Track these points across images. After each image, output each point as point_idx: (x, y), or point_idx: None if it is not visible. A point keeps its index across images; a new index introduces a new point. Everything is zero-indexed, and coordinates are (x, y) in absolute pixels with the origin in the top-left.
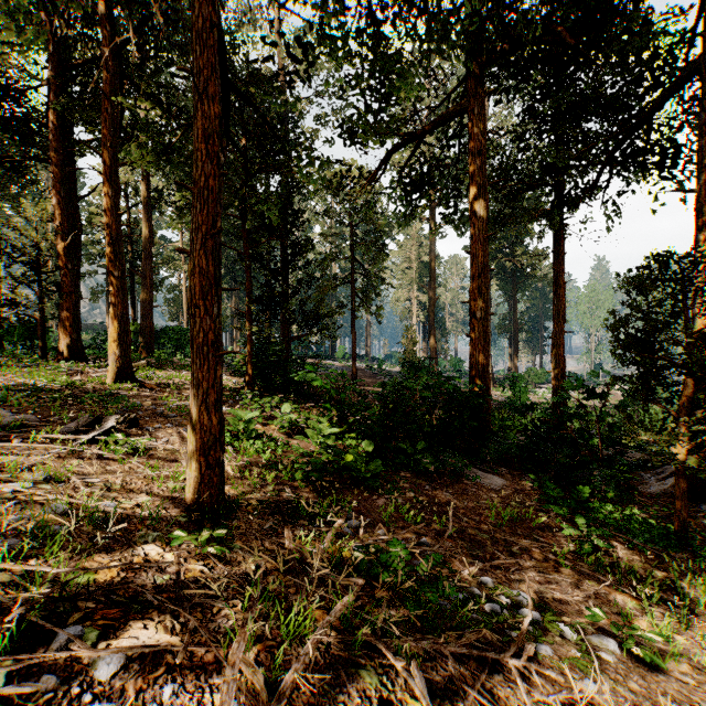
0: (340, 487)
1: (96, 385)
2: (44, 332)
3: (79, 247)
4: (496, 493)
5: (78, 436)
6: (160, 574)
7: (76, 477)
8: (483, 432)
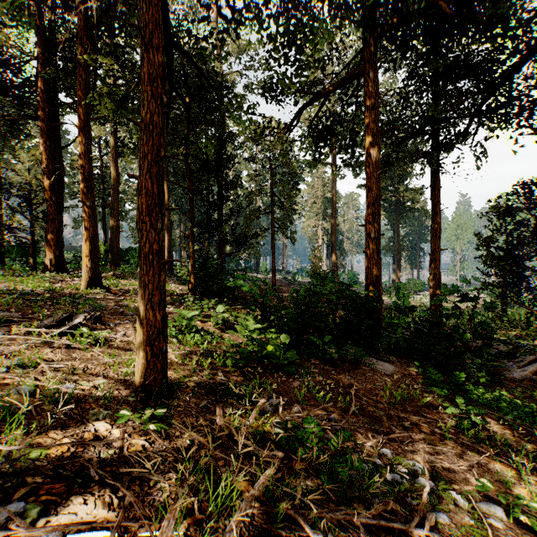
0: (263, 371)
1: (72, 290)
2: (34, 250)
3: (63, 185)
4: (389, 377)
5: (52, 329)
6: (106, 448)
7: (44, 363)
8: (376, 328)
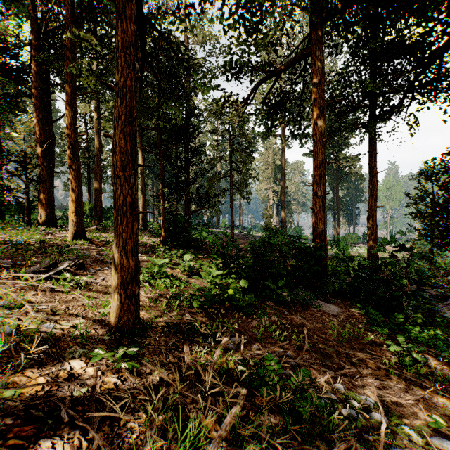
0: (224, 312)
1: (60, 241)
2: (29, 208)
3: (53, 153)
4: (335, 317)
5: (39, 274)
6: (79, 387)
7: (29, 304)
8: (322, 275)
